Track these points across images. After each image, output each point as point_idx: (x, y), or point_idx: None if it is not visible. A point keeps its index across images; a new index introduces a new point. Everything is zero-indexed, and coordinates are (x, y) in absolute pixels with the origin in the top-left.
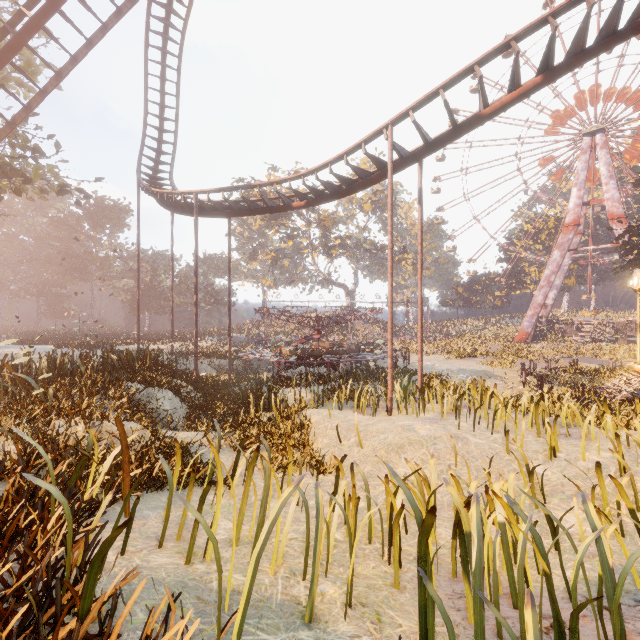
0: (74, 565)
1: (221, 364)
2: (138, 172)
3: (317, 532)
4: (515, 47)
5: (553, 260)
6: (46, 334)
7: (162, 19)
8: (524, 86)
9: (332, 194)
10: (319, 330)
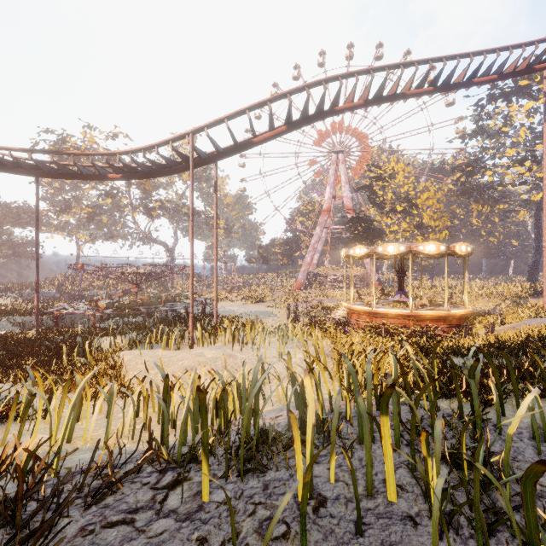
0: None
1: (26, 321)
2: None
3: (112, 404)
4: (269, 106)
5: (316, 233)
6: None
7: None
8: (277, 130)
9: (146, 173)
10: (137, 284)
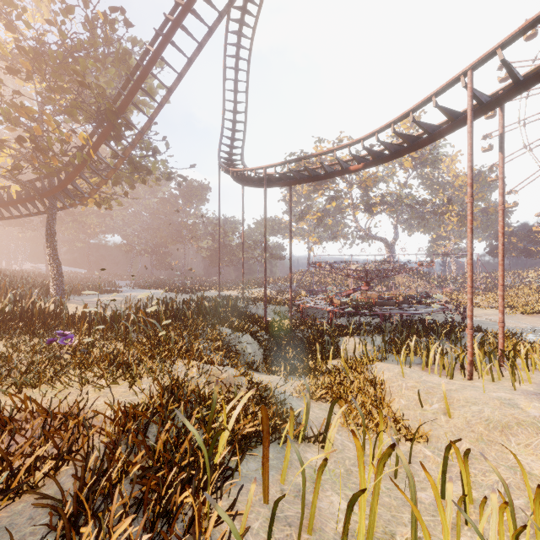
0: None
1: (281, 310)
2: (219, 157)
3: None
4: None
5: None
6: (157, 281)
7: (236, 32)
8: None
9: (392, 153)
10: (367, 282)
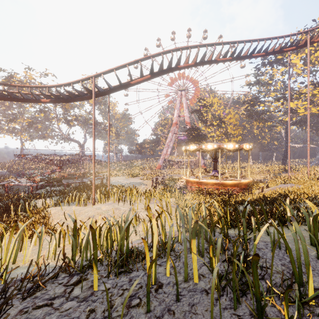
0: None
1: None
2: None
3: (41, 239)
4: (140, 63)
5: (169, 136)
6: None
7: None
8: (145, 77)
9: (65, 99)
10: (60, 166)
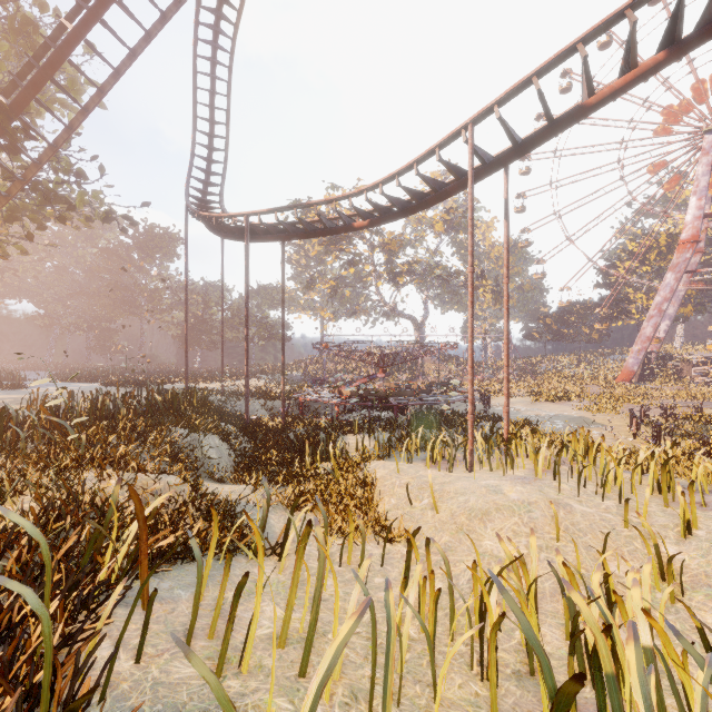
0: (63, 690)
1: (275, 406)
2: (186, 195)
3: (388, 662)
4: (631, 16)
5: (666, 284)
6: (94, 371)
7: (211, 26)
8: (642, 66)
9: (400, 211)
10: (384, 368)
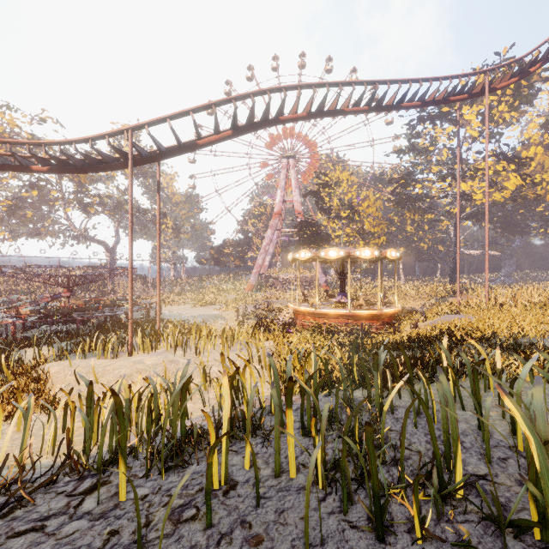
0: None
1: None
2: None
3: (28, 418)
4: (214, 110)
5: (268, 236)
6: None
7: None
8: (222, 134)
9: (79, 168)
10: (69, 288)
